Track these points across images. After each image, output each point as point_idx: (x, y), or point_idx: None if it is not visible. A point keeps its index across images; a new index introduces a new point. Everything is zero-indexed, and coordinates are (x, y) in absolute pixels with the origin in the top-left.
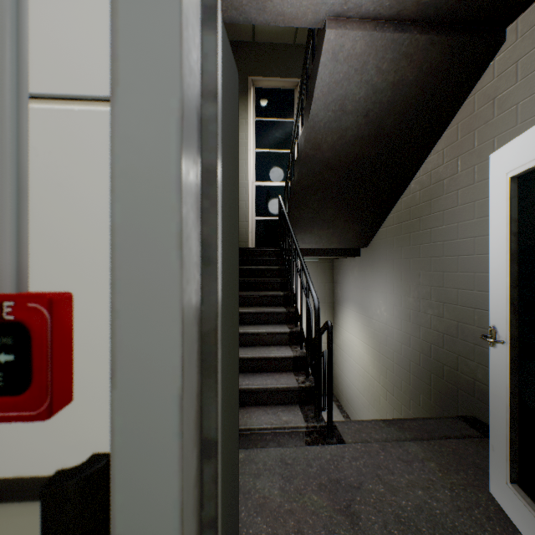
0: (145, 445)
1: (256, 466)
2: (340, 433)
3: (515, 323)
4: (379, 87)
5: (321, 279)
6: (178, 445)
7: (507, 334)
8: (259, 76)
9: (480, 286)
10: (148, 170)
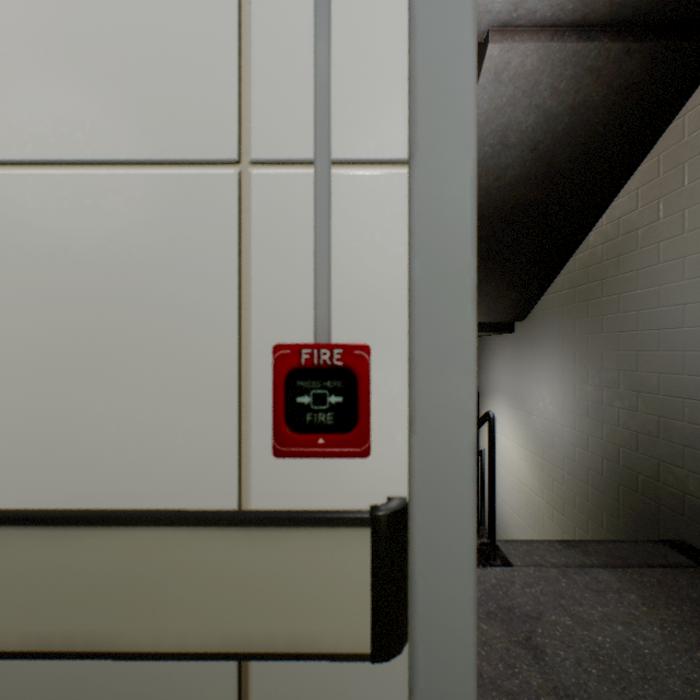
0: (442, 489)
1: None
2: (505, 554)
3: None
4: (554, 112)
5: None
6: (472, 491)
7: None
8: None
9: (692, 369)
10: (445, 229)
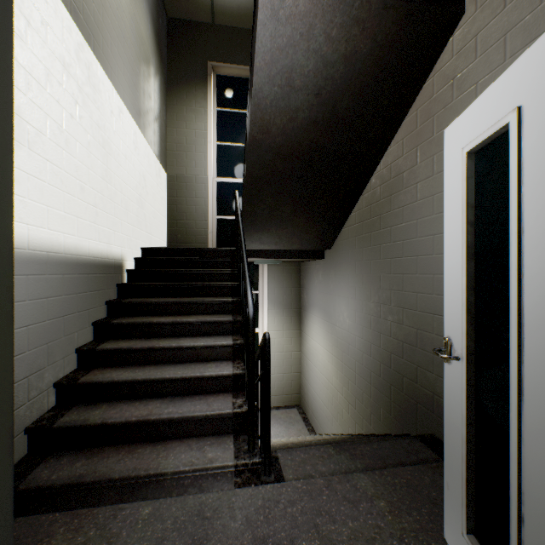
0: None
1: (162, 526)
2: (281, 467)
3: (472, 335)
4: (330, 59)
5: (287, 284)
6: None
7: (463, 349)
8: (220, 62)
9: (439, 289)
10: None
